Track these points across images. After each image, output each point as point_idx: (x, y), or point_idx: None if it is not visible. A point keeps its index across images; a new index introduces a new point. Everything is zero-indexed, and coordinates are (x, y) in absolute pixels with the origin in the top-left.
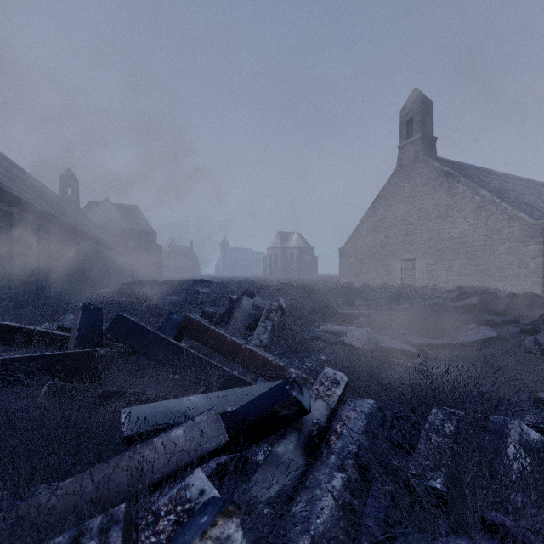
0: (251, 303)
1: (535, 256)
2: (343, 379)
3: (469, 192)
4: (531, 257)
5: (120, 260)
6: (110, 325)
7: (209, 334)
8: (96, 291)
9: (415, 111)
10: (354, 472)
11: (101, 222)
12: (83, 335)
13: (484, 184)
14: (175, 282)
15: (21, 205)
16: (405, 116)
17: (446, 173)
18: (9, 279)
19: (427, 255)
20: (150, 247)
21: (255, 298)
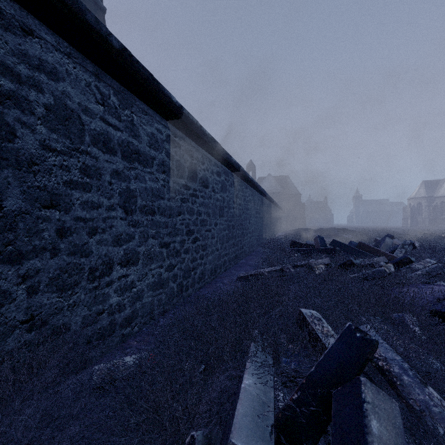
0: (391, 241)
1: None
2: (434, 262)
3: None
4: None
5: (282, 215)
6: (331, 242)
7: (371, 249)
8: (276, 234)
9: None
10: (425, 273)
11: (266, 190)
12: (321, 245)
13: None
14: (325, 230)
15: (265, 194)
16: None
17: None
18: (261, 226)
19: None
20: (296, 205)
21: (394, 240)
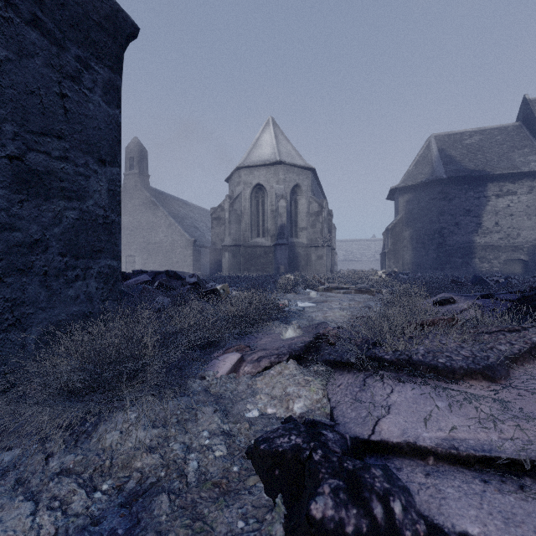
0: None
1: (190, 256)
2: None
3: (164, 217)
4: (189, 257)
5: None
6: None
7: None
8: None
9: (135, 153)
10: None
11: None
12: None
13: (176, 212)
14: None
15: None
16: (129, 154)
17: (153, 202)
18: None
19: (142, 253)
20: None
21: None
